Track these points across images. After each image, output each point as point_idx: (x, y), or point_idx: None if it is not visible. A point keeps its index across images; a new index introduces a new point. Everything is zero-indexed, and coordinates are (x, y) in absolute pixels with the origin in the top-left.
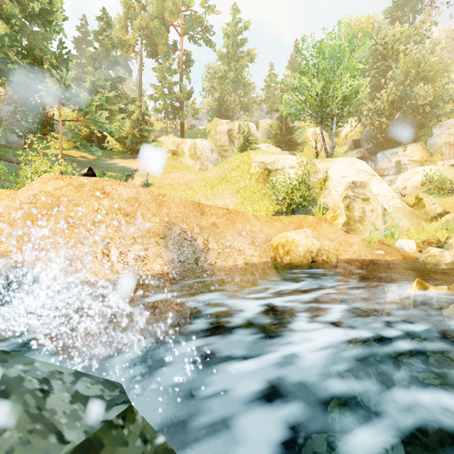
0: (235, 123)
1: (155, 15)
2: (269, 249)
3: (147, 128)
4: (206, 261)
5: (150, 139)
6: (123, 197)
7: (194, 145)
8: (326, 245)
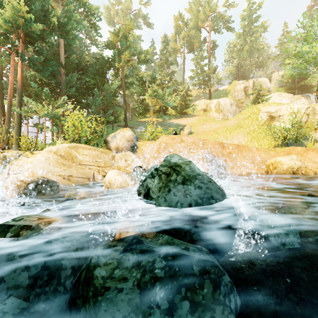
0: (249, 81)
1: (193, 26)
2: (264, 166)
3: (189, 99)
4: (225, 170)
5: (190, 105)
6: (189, 142)
7: (218, 103)
8: (309, 165)
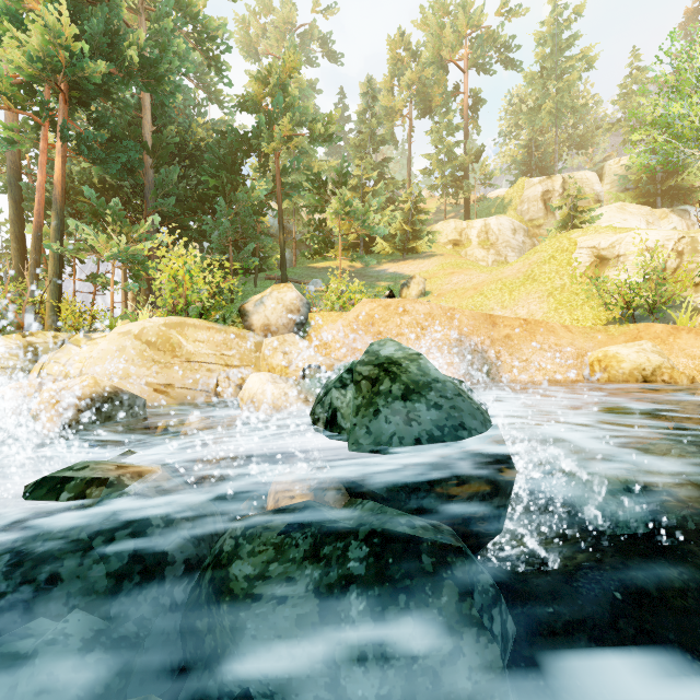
0: (555, 180)
1: (430, 60)
2: (582, 366)
3: (421, 219)
4: (497, 374)
5: (424, 232)
6: (419, 313)
7: (486, 228)
8: (681, 363)
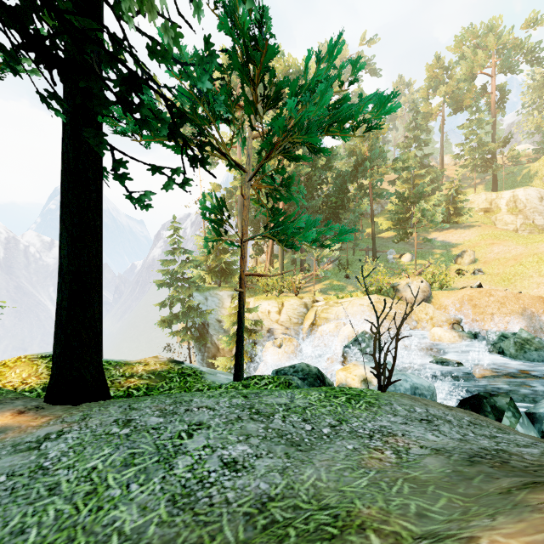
0: None
1: (462, 77)
2: None
3: (461, 200)
4: None
5: (463, 210)
6: (499, 296)
7: (514, 198)
8: None
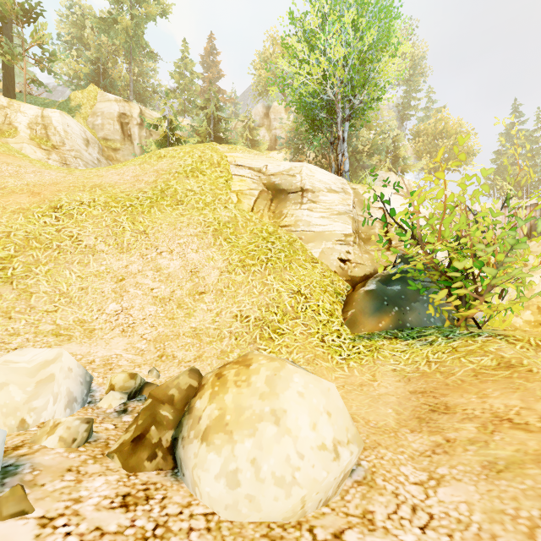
0: (133, 106)
1: None
2: None
3: None
4: None
5: None
6: None
7: (44, 120)
8: None
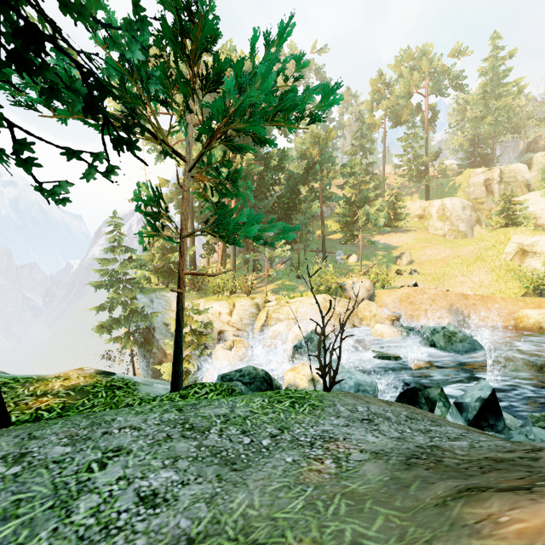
0: (494, 171)
1: (401, 94)
2: (511, 319)
3: (400, 206)
4: (469, 321)
5: (402, 215)
6: (431, 294)
7: (442, 206)
8: None
